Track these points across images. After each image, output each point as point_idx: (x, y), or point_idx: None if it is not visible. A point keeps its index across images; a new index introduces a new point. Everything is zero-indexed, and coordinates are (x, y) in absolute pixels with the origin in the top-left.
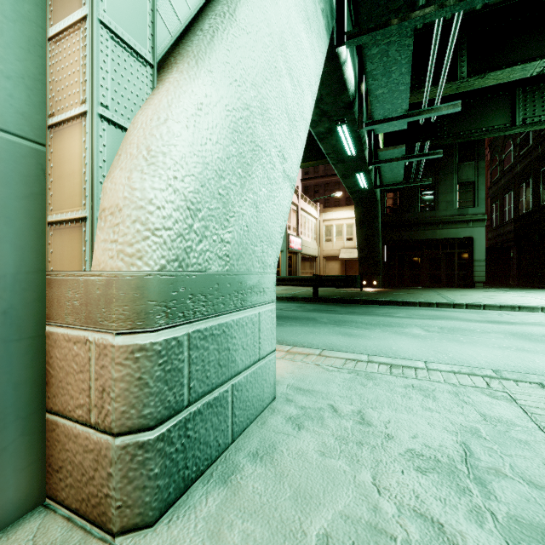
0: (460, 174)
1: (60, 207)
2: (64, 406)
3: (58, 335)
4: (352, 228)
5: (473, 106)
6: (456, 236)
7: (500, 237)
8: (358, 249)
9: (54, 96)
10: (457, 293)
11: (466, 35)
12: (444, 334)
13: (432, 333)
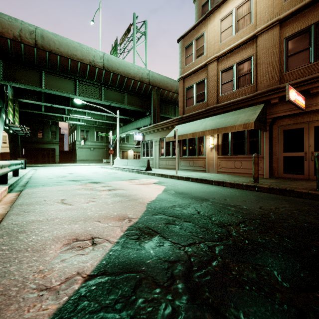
0: (51, 128)
1: None
2: None
3: None
4: (7, 137)
5: None
6: (50, 147)
7: (70, 147)
8: (10, 150)
9: None
10: (45, 164)
11: None
12: None
13: None
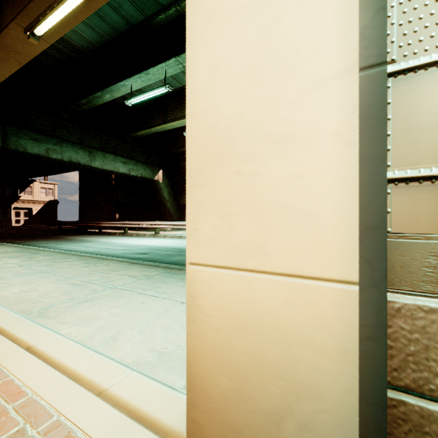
0: None
1: (410, 162)
2: (418, 383)
3: (404, 304)
4: None
5: None
6: None
7: None
8: None
9: (393, 42)
10: None
11: None
12: None
13: None
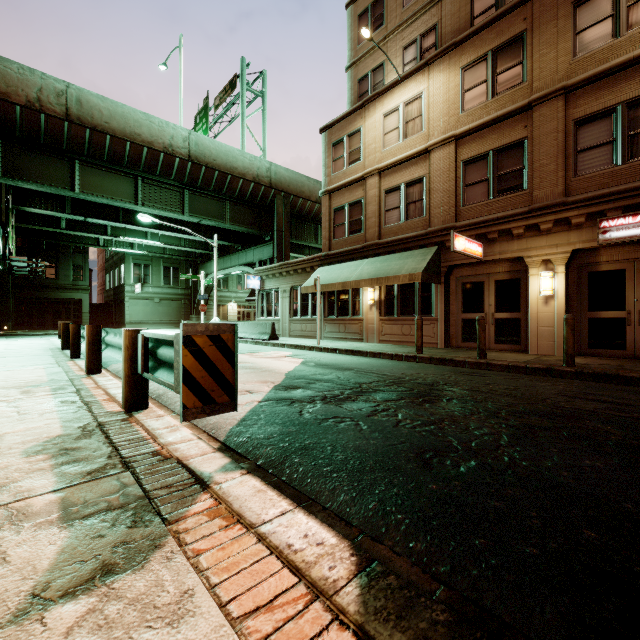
0: (74, 260)
1: None
2: None
3: None
4: None
5: None
6: (71, 297)
7: (109, 297)
8: None
9: None
10: None
11: None
12: None
13: None
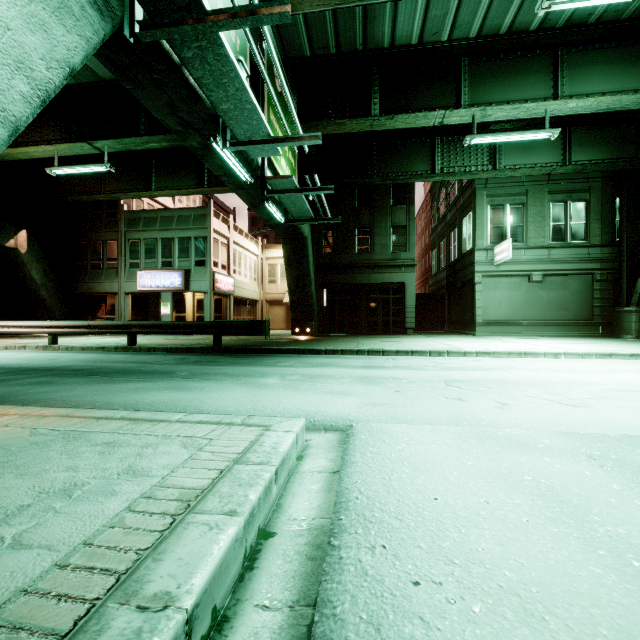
0: (393, 218)
1: None
2: None
3: None
4: None
5: (399, 148)
6: (390, 281)
7: (437, 284)
8: (289, 292)
9: None
10: (380, 339)
11: (378, 72)
12: (295, 382)
13: (283, 381)
